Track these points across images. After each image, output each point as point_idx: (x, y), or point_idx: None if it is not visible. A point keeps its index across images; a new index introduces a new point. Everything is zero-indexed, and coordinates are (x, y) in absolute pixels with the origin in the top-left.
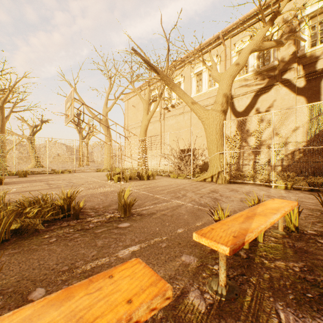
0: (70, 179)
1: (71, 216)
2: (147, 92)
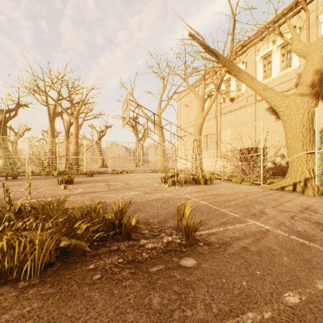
0: (127, 180)
1: (122, 232)
2: (202, 87)
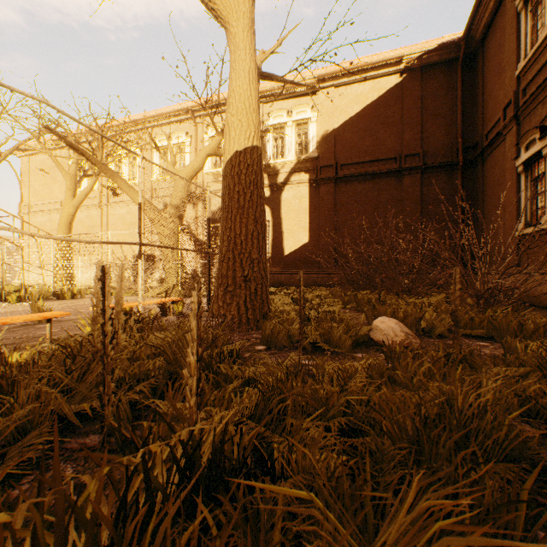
0: None
1: None
2: (74, 161)
